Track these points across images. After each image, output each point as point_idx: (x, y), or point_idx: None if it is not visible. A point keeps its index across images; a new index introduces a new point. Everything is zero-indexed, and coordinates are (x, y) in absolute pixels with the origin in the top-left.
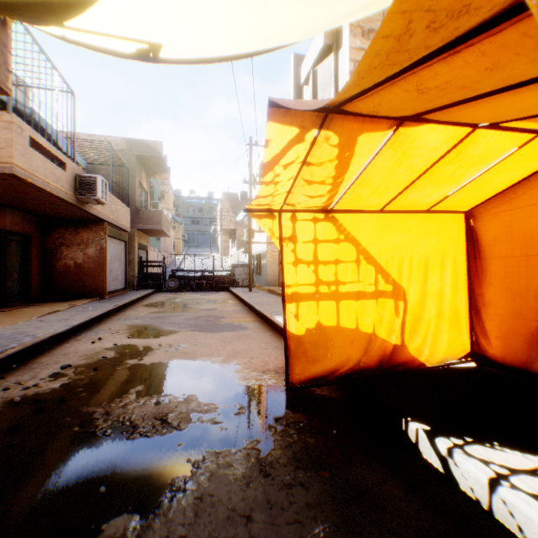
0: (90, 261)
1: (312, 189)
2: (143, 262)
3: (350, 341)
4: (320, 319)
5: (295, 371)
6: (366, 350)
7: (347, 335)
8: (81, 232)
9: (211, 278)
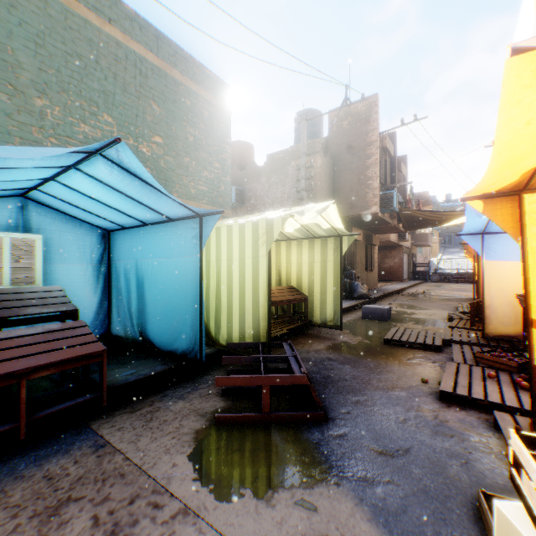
0: (395, 264)
1: None
2: (415, 264)
3: None
4: None
5: None
6: None
7: None
8: (391, 252)
9: (464, 275)
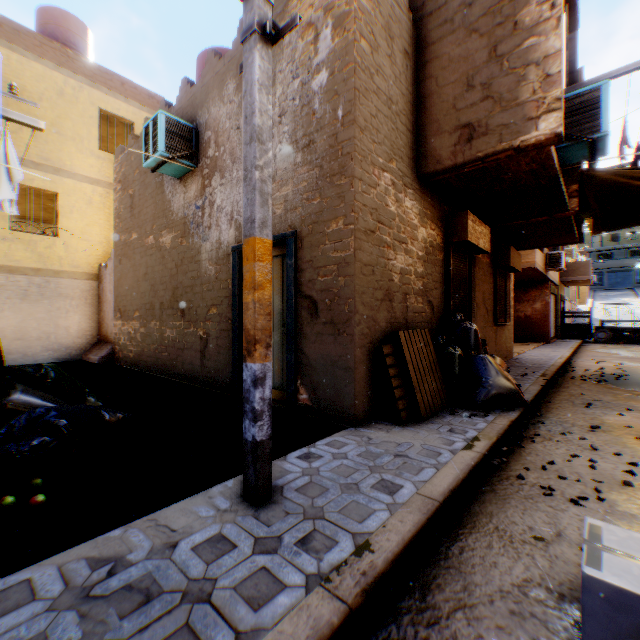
0: (535, 313)
1: None
2: (564, 313)
3: None
4: None
5: None
6: None
7: None
8: (527, 291)
9: None
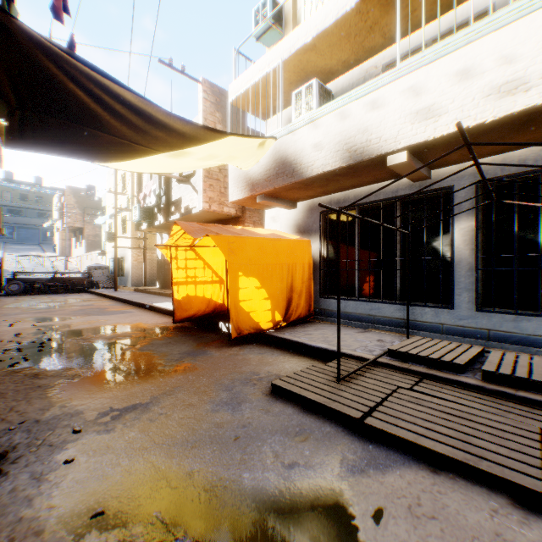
0: None
1: (186, 240)
2: None
3: (201, 302)
4: (188, 292)
5: (177, 315)
6: (208, 306)
7: (200, 299)
8: None
9: (65, 280)
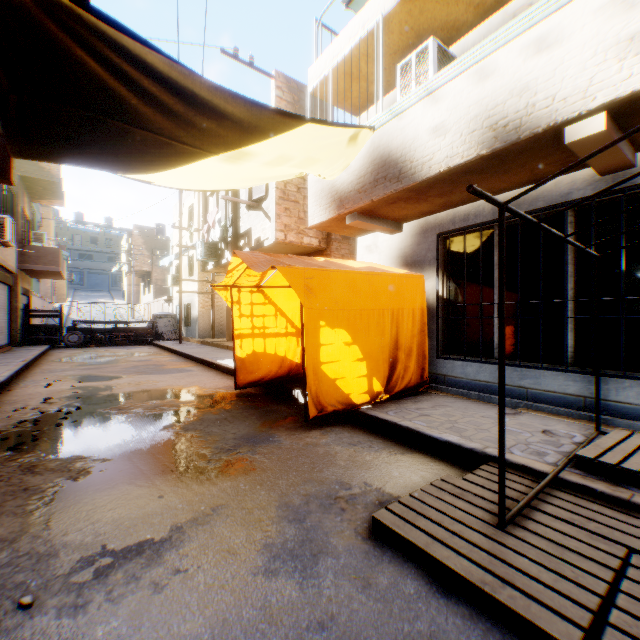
0: None
1: (250, 278)
2: (30, 311)
3: (272, 361)
4: (255, 348)
5: (240, 378)
6: (281, 366)
7: (270, 358)
8: None
9: (127, 331)
